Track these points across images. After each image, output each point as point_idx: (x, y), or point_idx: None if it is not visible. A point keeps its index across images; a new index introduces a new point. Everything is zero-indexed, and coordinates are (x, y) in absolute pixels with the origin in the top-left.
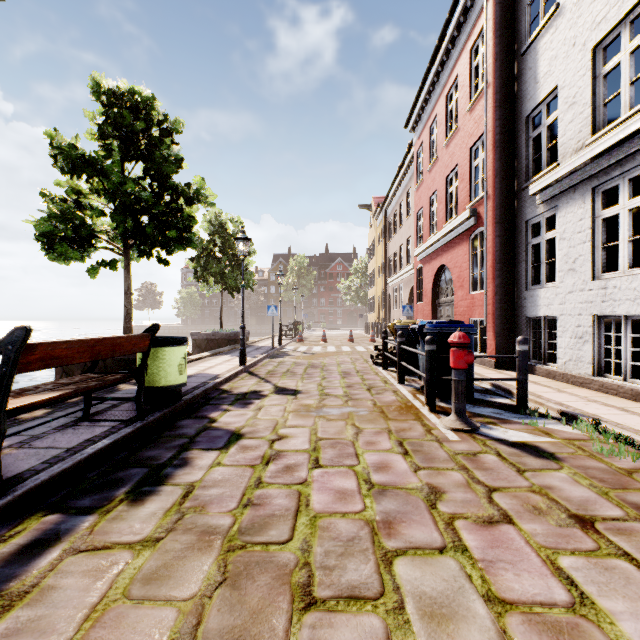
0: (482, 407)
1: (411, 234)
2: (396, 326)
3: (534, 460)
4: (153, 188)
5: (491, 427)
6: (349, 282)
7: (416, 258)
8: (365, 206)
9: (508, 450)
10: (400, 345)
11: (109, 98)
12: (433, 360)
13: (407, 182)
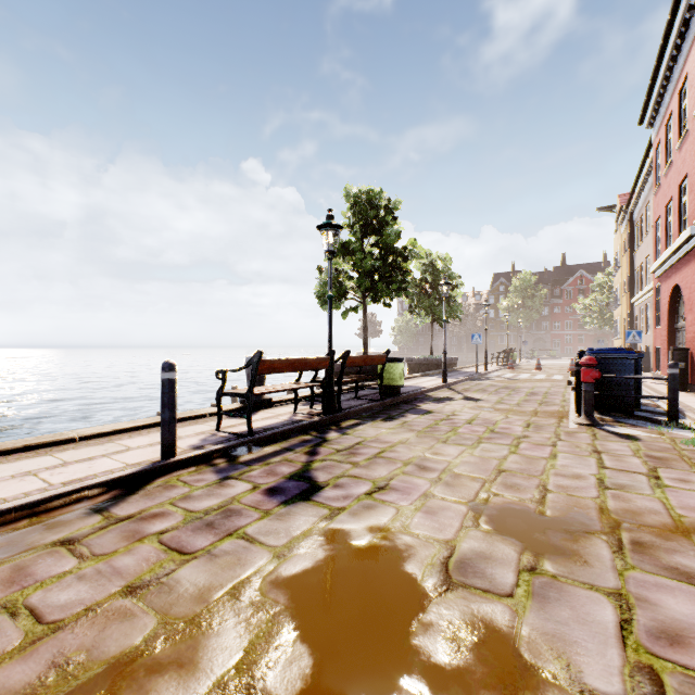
0: (632, 419)
1: None
2: None
3: (616, 439)
4: (381, 255)
5: (615, 427)
6: (590, 301)
7: (654, 275)
8: (606, 208)
9: (605, 434)
10: None
11: (355, 199)
12: (580, 378)
13: (652, 180)
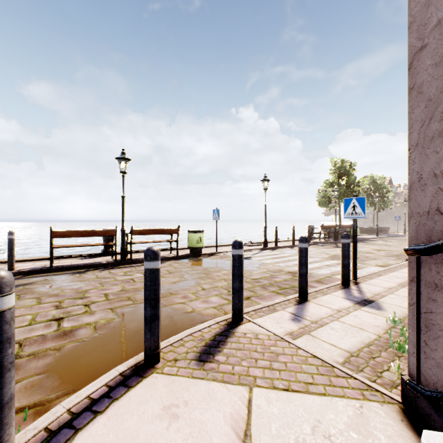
0: None
1: None
2: None
3: None
4: (347, 185)
5: None
6: None
7: None
8: None
9: None
10: None
11: (335, 163)
12: None
13: None
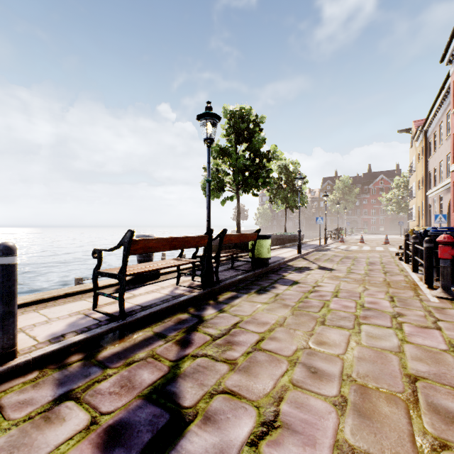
0: None
1: (450, 151)
2: (414, 231)
3: None
4: (250, 157)
5: None
6: (390, 195)
7: (453, 173)
8: (405, 130)
9: None
10: (414, 244)
11: (230, 115)
12: (430, 254)
13: (446, 106)
